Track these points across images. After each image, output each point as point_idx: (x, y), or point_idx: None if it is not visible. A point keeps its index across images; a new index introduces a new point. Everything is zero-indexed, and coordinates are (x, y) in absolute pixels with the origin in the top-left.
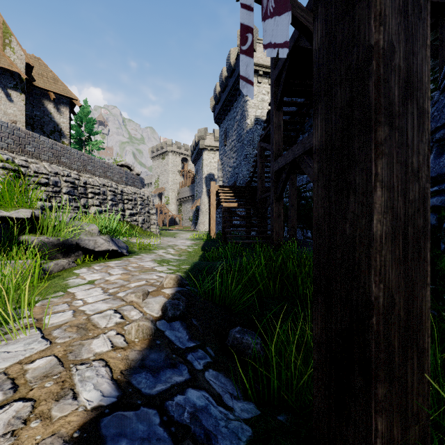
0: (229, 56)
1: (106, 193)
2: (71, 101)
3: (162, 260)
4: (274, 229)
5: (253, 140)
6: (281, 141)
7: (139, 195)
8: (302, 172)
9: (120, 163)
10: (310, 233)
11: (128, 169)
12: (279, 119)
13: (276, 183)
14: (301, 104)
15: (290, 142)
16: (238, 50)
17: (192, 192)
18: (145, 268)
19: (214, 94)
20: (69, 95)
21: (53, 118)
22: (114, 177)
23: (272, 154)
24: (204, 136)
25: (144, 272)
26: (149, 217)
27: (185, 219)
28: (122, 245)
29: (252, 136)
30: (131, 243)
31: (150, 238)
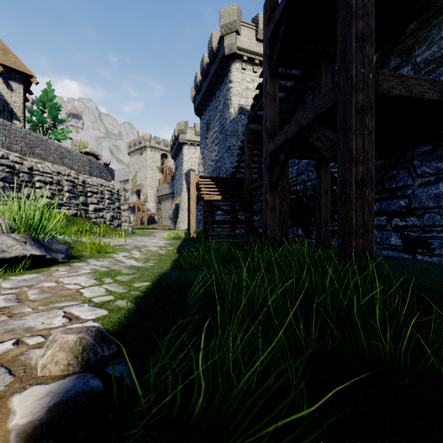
0: (211, 40)
1: (61, 183)
2: (25, 77)
3: (108, 272)
4: (269, 225)
5: (237, 131)
6: (276, 116)
7: (107, 187)
8: (302, 155)
9: (84, 150)
10: (301, 231)
11: (94, 157)
12: (275, 89)
13: (270, 168)
14: (297, 77)
15: (282, 126)
16: (221, 32)
17: (172, 190)
18: (62, 292)
19: (195, 83)
20: (22, 70)
21: (1, 95)
22: (74, 165)
23: (265, 132)
24: (184, 130)
25: (49, 303)
26: (120, 214)
27: (164, 217)
28: (58, 247)
29: (235, 126)
30: (83, 243)
31: (119, 238)
